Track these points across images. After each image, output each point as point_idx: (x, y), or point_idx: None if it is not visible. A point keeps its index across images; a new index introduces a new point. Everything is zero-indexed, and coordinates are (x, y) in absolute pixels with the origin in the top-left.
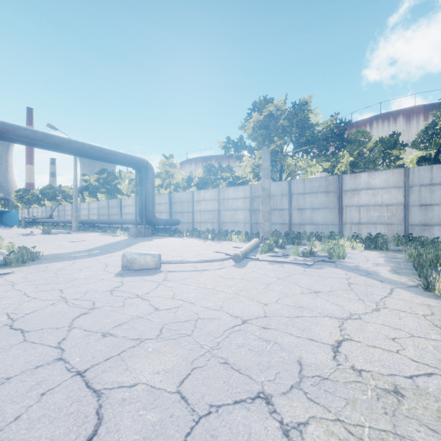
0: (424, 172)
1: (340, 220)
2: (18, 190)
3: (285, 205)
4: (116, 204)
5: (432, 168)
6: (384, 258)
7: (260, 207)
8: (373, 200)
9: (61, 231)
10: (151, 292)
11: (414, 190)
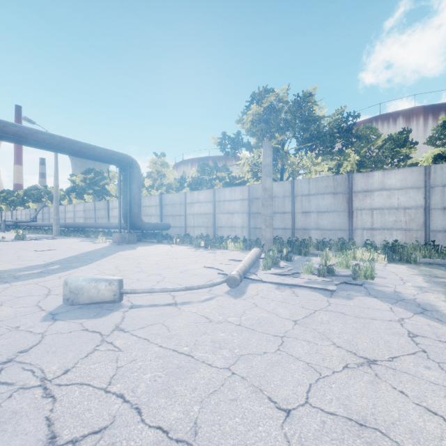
0: None
1: (350, 225)
2: (2, 191)
3: (288, 208)
4: (103, 207)
5: None
6: (421, 277)
7: (259, 210)
8: (388, 203)
9: (40, 236)
10: (74, 367)
11: (436, 191)
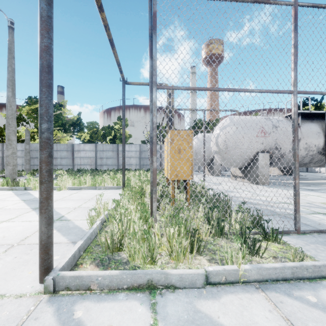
0: (101, 146)
1: (73, 163)
2: None
3: None
4: None
5: (103, 145)
6: None
7: (32, 156)
8: (86, 155)
9: None
10: None
11: (98, 152)
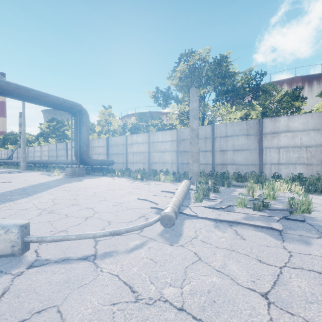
0: None
1: (260, 160)
2: None
3: (208, 147)
4: (62, 147)
5: None
6: None
7: (185, 149)
8: (293, 142)
9: (9, 171)
10: None
11: None
